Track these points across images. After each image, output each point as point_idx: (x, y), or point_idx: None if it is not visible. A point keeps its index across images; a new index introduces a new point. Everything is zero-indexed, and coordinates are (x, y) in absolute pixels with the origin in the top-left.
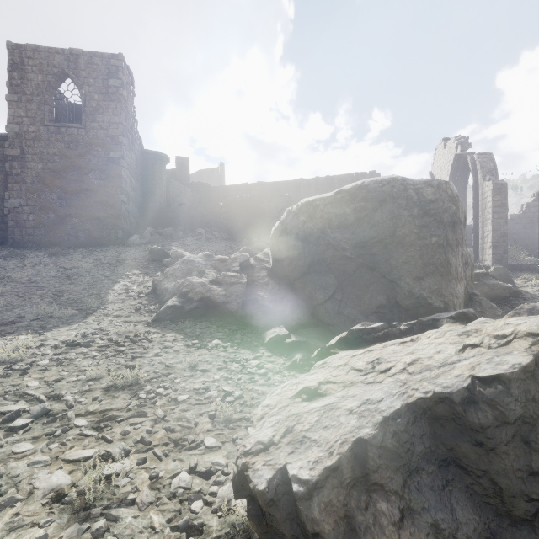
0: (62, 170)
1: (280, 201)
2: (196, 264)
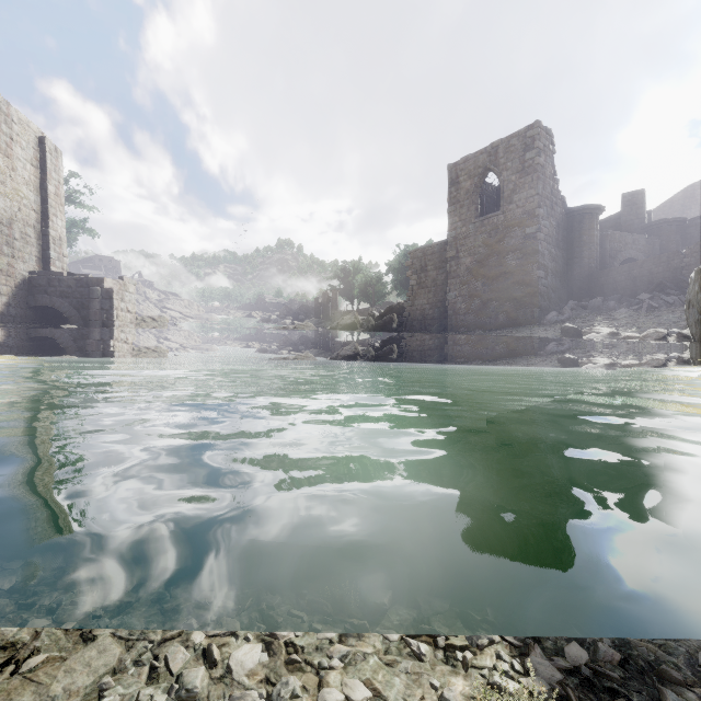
0: (485, 259)
1: None
2: (594, 343)
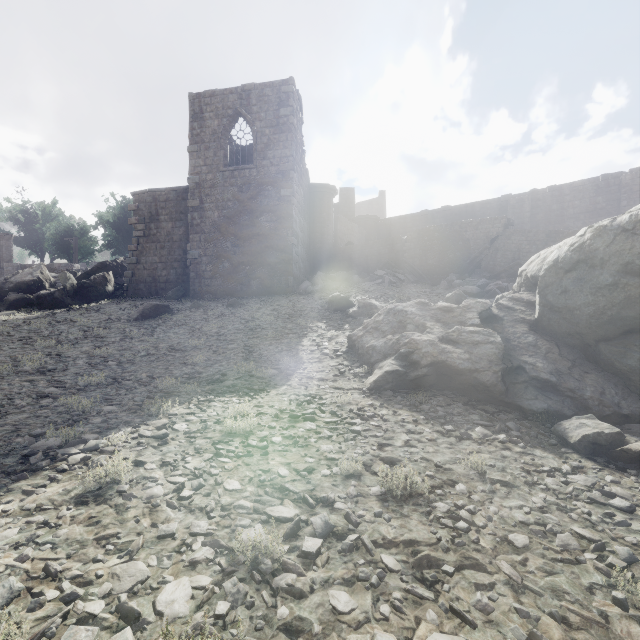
0: (236, 216)
1: (492, 227)
2: (409, 314)
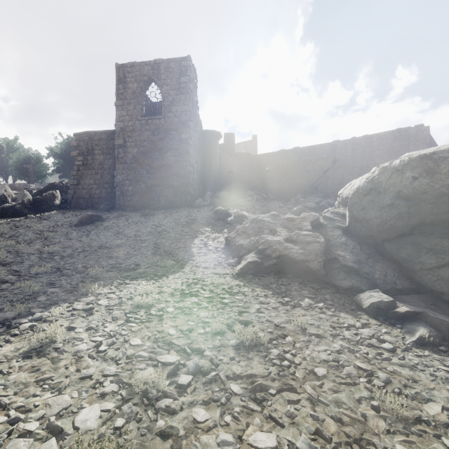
0: (149, 152)
1: (325, 162)
2: (266, 223)
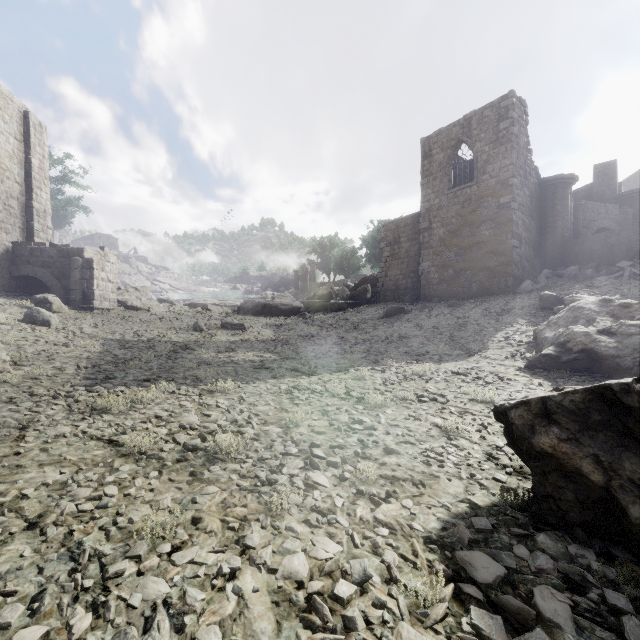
0: (458, 229)
1: None
2: (585, 311)
